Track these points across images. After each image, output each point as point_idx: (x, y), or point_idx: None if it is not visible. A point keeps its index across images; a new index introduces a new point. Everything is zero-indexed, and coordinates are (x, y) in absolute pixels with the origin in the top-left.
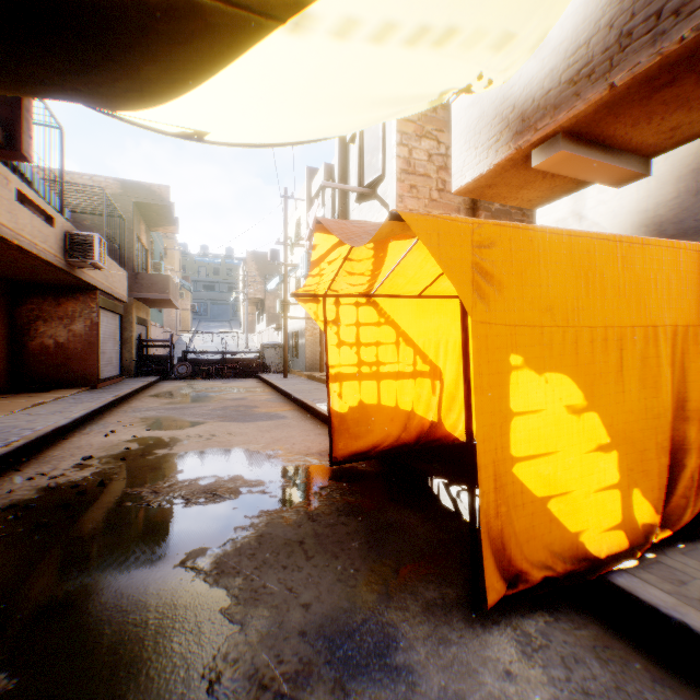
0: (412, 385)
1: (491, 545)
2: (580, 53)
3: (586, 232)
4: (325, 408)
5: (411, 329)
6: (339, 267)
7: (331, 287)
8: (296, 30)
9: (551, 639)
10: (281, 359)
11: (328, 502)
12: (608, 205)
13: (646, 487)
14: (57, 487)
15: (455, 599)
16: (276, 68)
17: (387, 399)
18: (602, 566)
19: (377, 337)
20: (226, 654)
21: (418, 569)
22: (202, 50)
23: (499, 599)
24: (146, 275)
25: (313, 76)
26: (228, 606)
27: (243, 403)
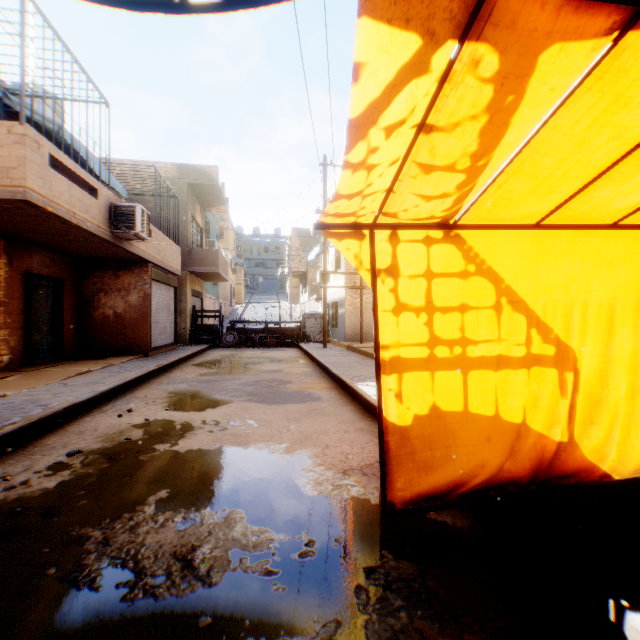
0: (523, 379)
1: None
2: None
3: None
4: (367, 390)
5: (522, 283)
6: (405, 152)
7: (385, 206)
8: None
9: None
10: (321, 328)
11: (384, 630)
12: None
13: None
14: None
15: None
16: None
17: (480, 403)
18: None
19: (463, 296)
20: None
21: None
22: None
23: None
24: (197, 250)
25: None
26: None
27: (277, 376)
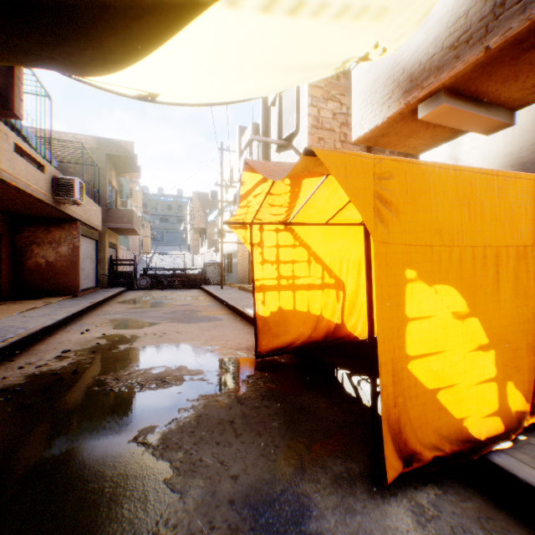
0: (321, 294)
1: (390, 430)
2: (459, 23)
3: (469, 167)
4: (252, 312)
5: (320, 250)
6: (263, 200)
7: (257, 216)
8: (228, 6)
9: (441, 510)
10: (219, 274)
11: (254, 388)
12: (479, 149)
13: (518, 380)
14: (41, 374)
15: (358, 473)
16: (211, 39)
17: (301, 306)
18: (482, 446)
19: (293, 256)
20: (167, 520)
21: (327, 446)
22: (152, 24)
23: (396, 476)
24: (115, 210)
25: (241, 45)
26: (170, 477)
27: (189, 308)
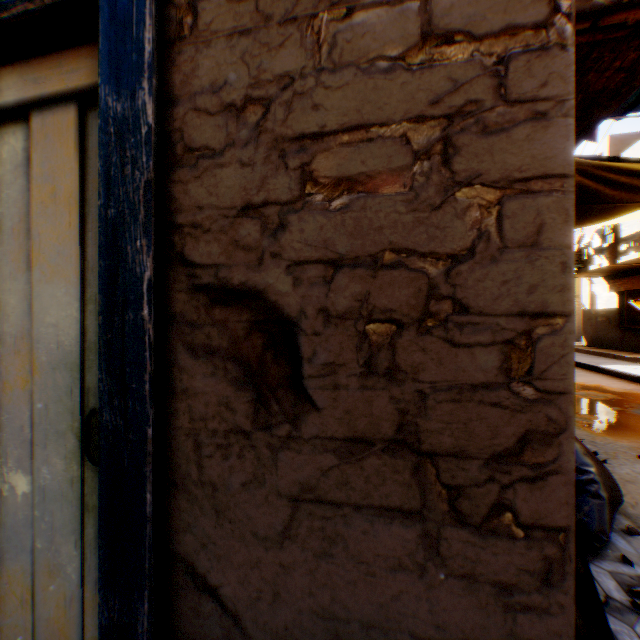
0: None
1: None
2: None
3: None
4: (608, 367)
5: None
6: None
7: None
8: None
9: None
10: None
11: None
12: None
13: None
14: None
15: None
16: None
17: None
18: None
19: None
20: None
21: None
22: (615, 214)
23: None
24: None
25: None
26: None
27: None
